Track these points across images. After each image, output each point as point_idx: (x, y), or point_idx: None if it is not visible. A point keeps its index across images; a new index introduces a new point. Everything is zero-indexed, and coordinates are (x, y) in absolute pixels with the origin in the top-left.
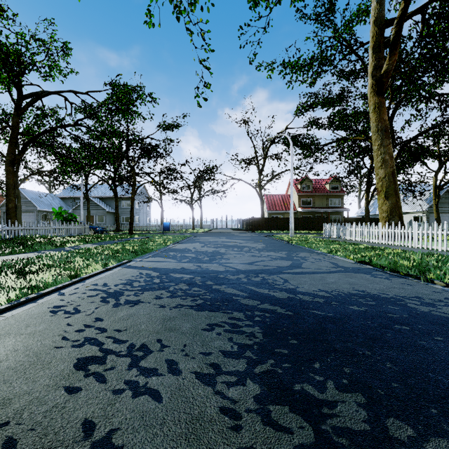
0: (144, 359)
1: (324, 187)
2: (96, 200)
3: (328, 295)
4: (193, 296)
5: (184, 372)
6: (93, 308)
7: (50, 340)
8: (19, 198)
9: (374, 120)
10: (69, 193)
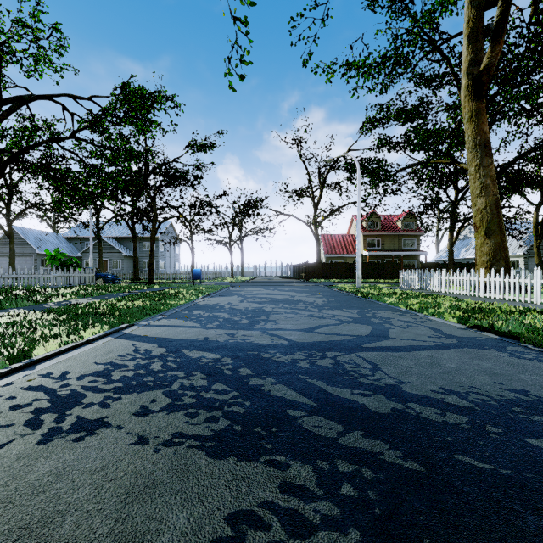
0: None
1: (395, 225)
2: (111, 241)
3: (466, 403)
4: (211, 407)
5: None
6: None
7: None
8: (12, 238)
9: (470, 132)
10: (78, 233)
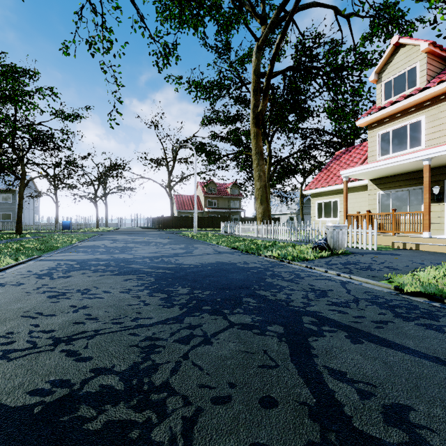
0: (89, 292)
1: (226, 191)
2: None
3: (199, 264)
4: (111, 271)
5: (113, 292)
6: (34, 281)
7: (18, 294)
8: None
9: (254, 145)
10: None
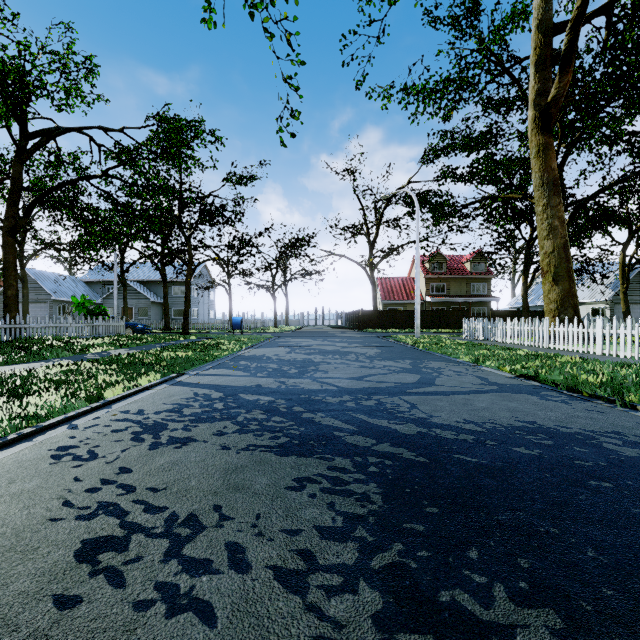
0: (190, 542)
1: (463, 267)
2: (136, 285)
3: (479, 428)
4: (273, 431)
5: (255, 566)
6: (118, 450)
7: (43, 507)
8: (26, 282)
9: (537, 169)
10: (98, 276)
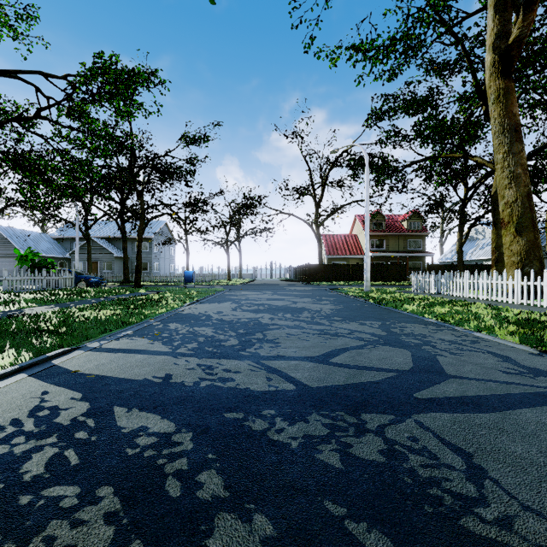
0: None
1: (400, 225)
2: (101, 241)
3: None
4: None
5: None
6: None
7: None
8: None
9: (497, 115)
10: (67, 233)
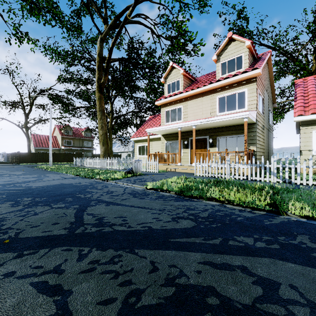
0: None
1: (81, 133)
2: None
3: (45, 185)
4: None
5: None
6: None
7: None
8: None
9: (98, 105)
10: None
